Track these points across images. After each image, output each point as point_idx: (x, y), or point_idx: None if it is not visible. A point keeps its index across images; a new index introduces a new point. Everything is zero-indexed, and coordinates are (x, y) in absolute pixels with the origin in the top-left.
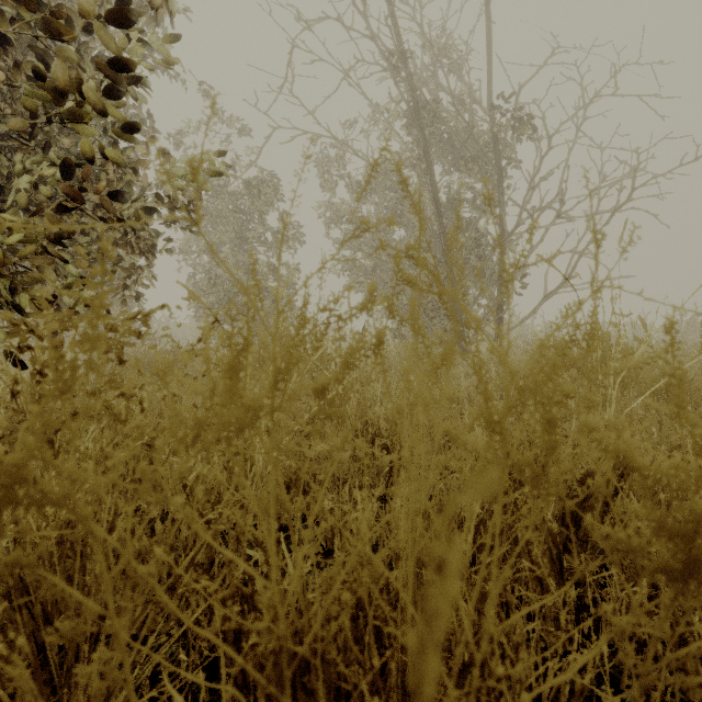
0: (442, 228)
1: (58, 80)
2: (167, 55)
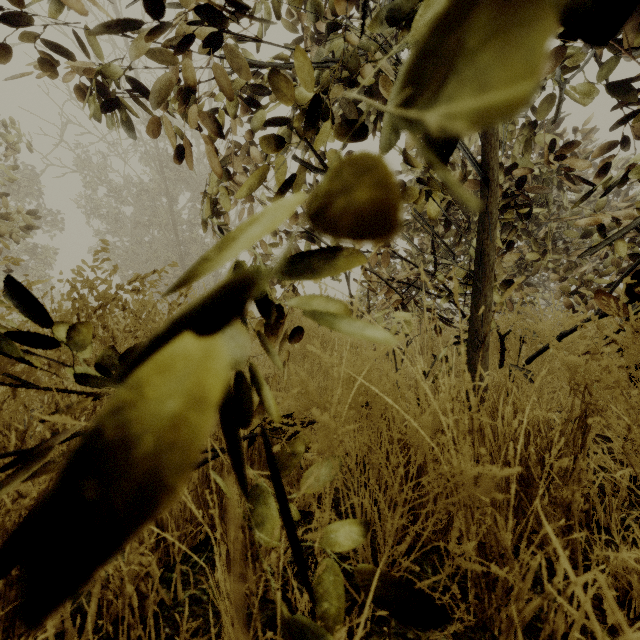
0: (179, 243)
1: (3, 230)
2: (11, 178)
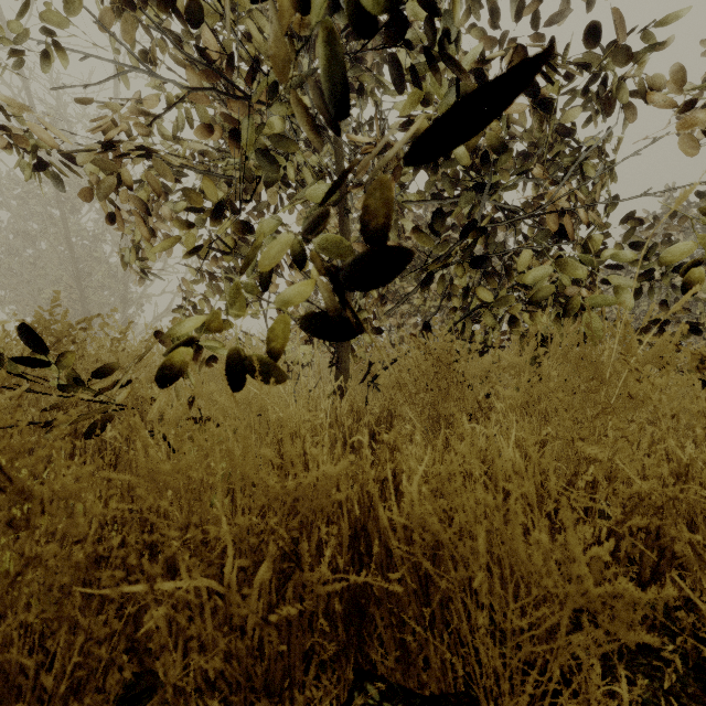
0: (75, 261)
1: None
2: None
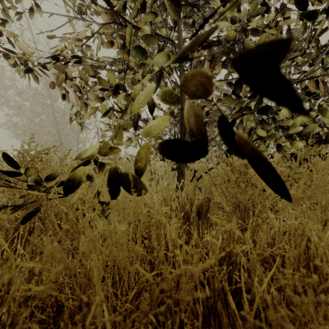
0: (56, 123)
1: None
2: None
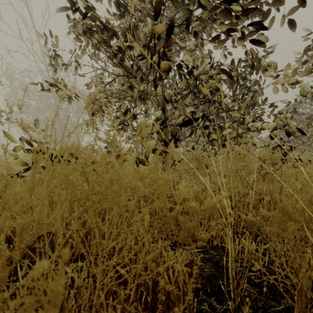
0: (60, 121)
1: None
2: None
